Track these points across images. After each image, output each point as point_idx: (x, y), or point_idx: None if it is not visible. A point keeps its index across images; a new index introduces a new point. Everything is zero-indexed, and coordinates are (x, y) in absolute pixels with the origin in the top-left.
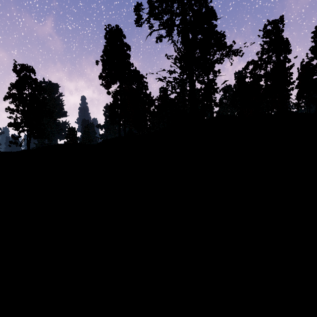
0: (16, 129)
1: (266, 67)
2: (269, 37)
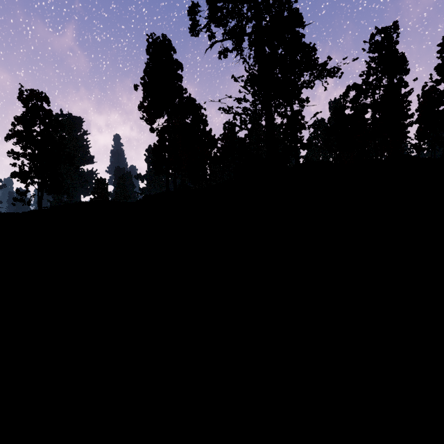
0: (23, 180)
1: (373, 93)
2: (378, 52)
